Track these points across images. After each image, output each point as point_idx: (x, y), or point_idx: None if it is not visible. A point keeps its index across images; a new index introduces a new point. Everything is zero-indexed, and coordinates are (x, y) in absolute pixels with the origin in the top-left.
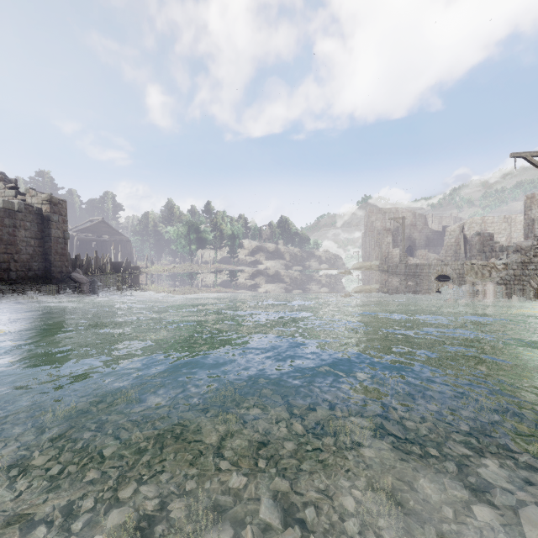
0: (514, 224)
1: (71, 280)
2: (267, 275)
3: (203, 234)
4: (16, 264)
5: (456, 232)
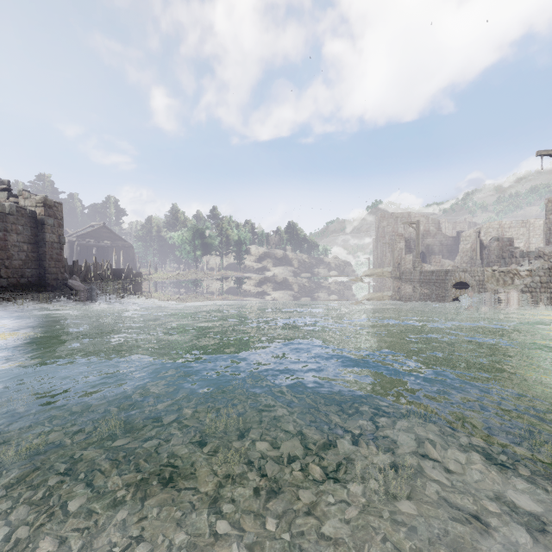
0: (532, 228)
1: (67, 287)
2: (275, 282)
3: (209, 240)
4: (7, 270)
5: (471, 237)
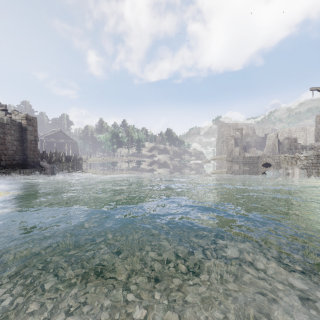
0: (308, 132)
1: (39, 166)
2: (159, 163)
3: (121, 139)
4: (5, 156)
5: (273, 137)
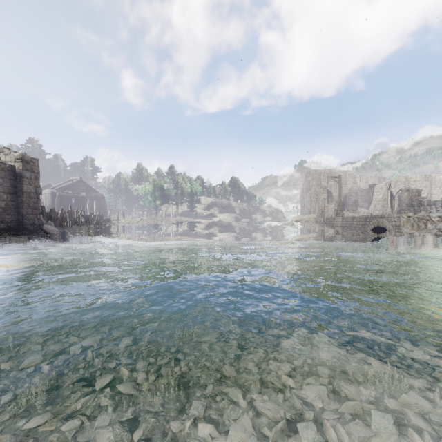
0: (434, 182)
1: (42, 231)
2: (220, 226)
3: (167, 192)
4: None
5: (383, 189)
